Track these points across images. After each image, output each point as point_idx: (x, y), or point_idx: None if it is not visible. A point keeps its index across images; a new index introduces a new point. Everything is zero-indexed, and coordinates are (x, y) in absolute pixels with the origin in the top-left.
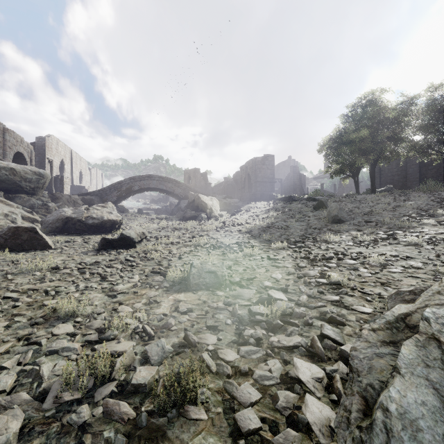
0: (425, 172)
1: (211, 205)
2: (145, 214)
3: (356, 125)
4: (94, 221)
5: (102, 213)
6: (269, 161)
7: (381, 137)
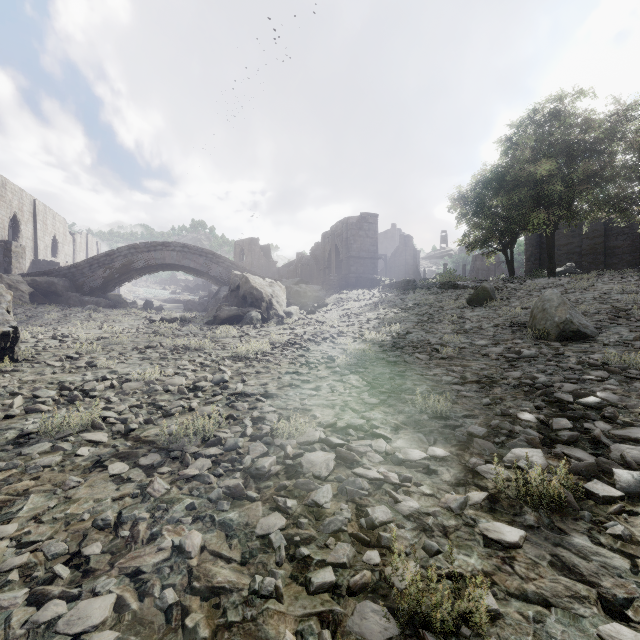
0: (612, 245)
1: (271, 295)
2: (153, 311)
3: (531, 153)
4: None
5: None
6: (369, 225)
7: (578, 173)
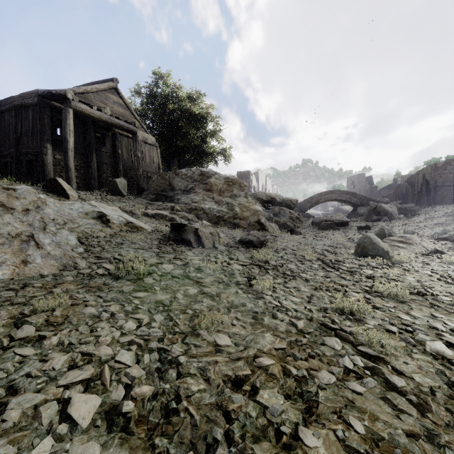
0: None
1: (391, 211)
2: None
3: None
4: (338, 221)
5: (340, 218)
6: (452, 166)
7: None
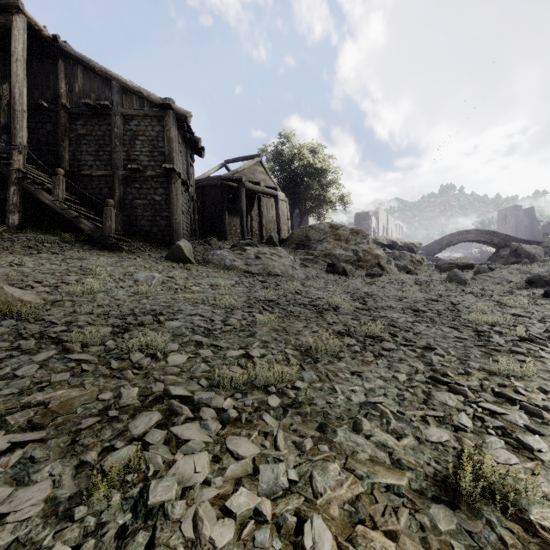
0: None
1: (534, 253)
2: None
3: None
4: (463, 264)
5: (465, 261)
6: None
7: None
